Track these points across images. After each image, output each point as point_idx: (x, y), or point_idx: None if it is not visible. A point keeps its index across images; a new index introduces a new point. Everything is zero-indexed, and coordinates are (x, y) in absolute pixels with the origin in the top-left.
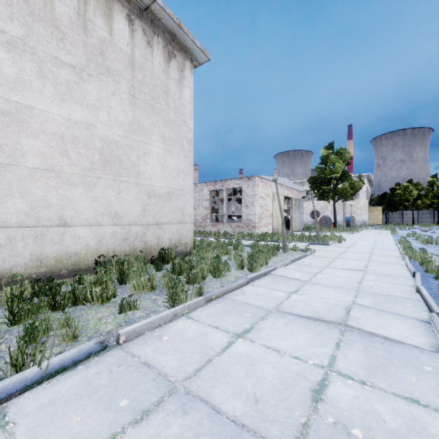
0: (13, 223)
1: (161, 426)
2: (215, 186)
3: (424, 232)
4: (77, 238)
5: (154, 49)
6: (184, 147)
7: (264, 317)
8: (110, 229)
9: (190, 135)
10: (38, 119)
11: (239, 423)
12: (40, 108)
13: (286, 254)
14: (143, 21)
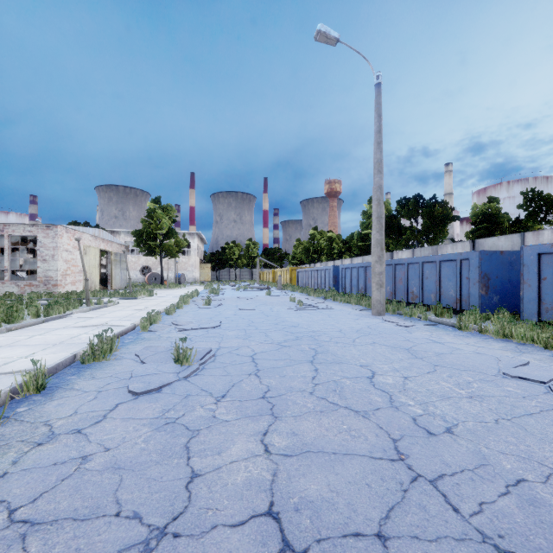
0: None
1: (2, 349)
2: None
3: (231, 286)
4: None
5: None
6: None
7: (55, 330)
8: None
9: None
10: None
11: (38, 344)
12: None
13: (89, 307)
14: None
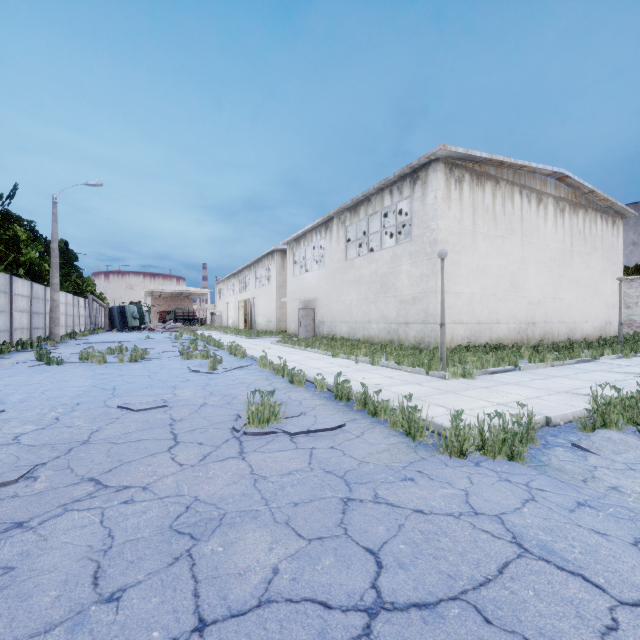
0: (578, 321)
1: None
2: None
3: None
4: (589, 328)
5: (608, 225)
6: (618, 275)
7: None
8: (596, 324)
9: (621, 266)
10: (582, 280)
11: None
12: (582, 275)
13: None
14: (605, 213)
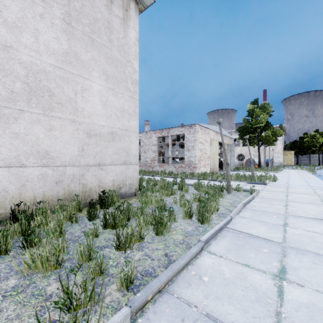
0: None
1: None
2: (162, 134)
3: None
4: None
5: None
6: (128, 88)
7: None
8: (38, 171)
9: (135, 76)
10: None
11: None
12: None
13: (231, 194)
14: None
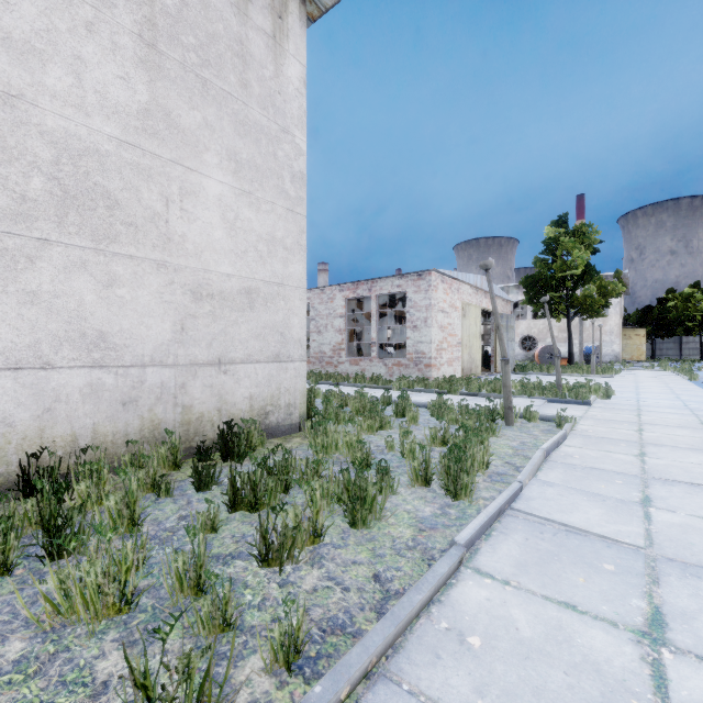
0: None
1: None
2: (357, 292)
3: None
4: None
5: None
6: (285, 190)
7: None
8: (82, 377)
9: (299, 164)
10: None
11: None
12: None
13: (513, 428)
14: None
